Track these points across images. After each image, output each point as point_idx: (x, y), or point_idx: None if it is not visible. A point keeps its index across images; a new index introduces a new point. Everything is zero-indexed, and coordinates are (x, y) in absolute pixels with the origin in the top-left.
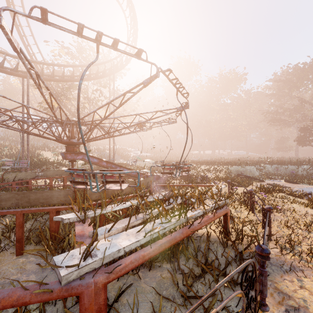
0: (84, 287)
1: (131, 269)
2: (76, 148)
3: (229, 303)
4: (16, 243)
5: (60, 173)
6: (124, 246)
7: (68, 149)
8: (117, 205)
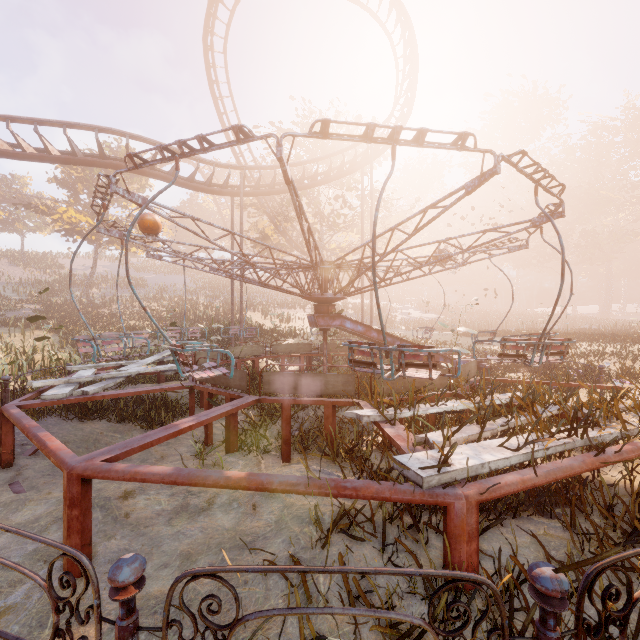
0: (452, 497)
1: (508, 493)
2: (331, 308)
3: None
4: (283, 445)
5: (295, 350)
6: (489, 460)
7: (319, 309)
8: (431, 406)
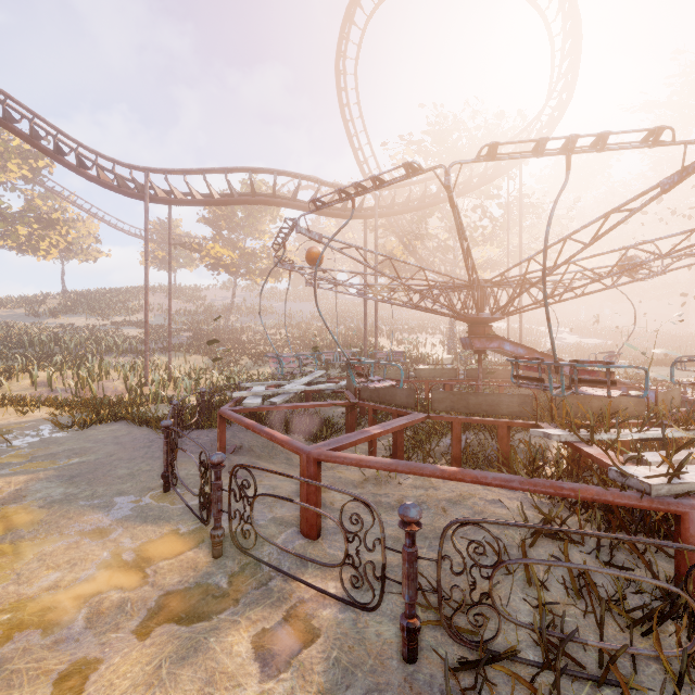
0: (687, 507)
1: None
2: (487, 329)
3: None
4: (453, 463)
5: (439, 375)
6: None
7: (474, 331)
8: (630, 431)
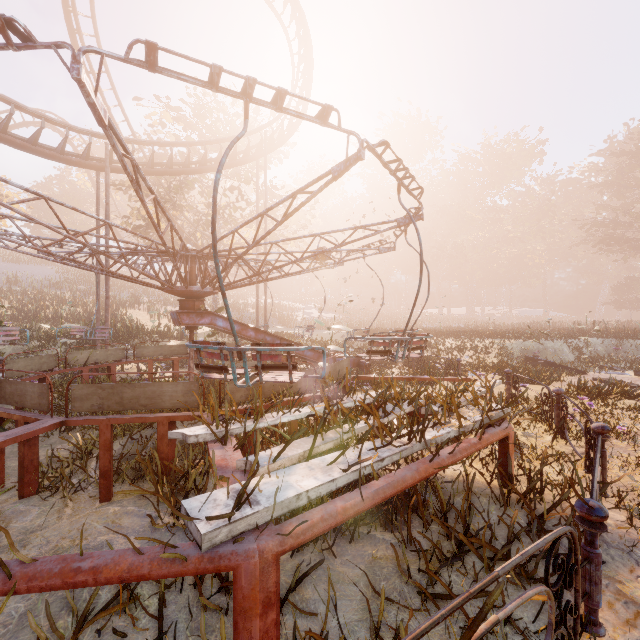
0: (242, 557)
1: (323, 531)
2: (198, 304)
3: (517, 615)
4: (100, 479)
5: (168, 352)
6: (308, 488)
7: (184, 305)
8: (283, 414)
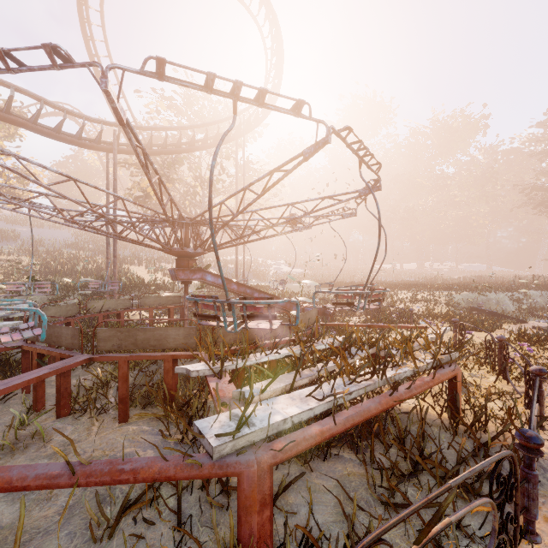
0: (244, 466)
1: (305, 449)
2: (191, 262)
3: (465, 524)
4: (119, 404)
5: (165, 302)
6: (292, 414)
7: (180, 263)
8: (265, 354)
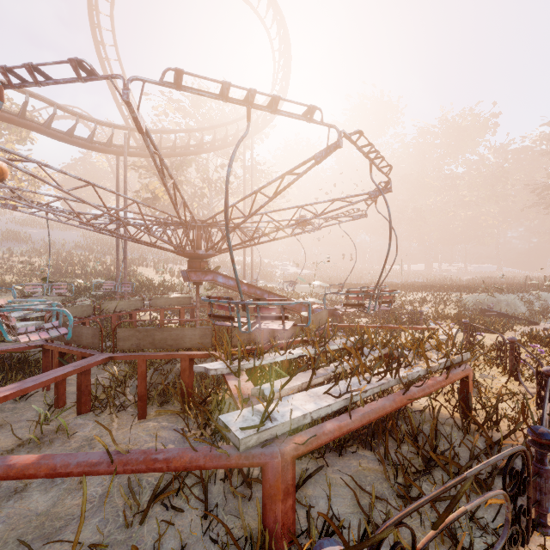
0: (268, 457)
1: (325, 443)
2: (203, 264)
3: (479, 516)
4: (138, 402)
5: (175, 303)
6: (311, 410)
7: (192, 265)
8: (279, 354)
